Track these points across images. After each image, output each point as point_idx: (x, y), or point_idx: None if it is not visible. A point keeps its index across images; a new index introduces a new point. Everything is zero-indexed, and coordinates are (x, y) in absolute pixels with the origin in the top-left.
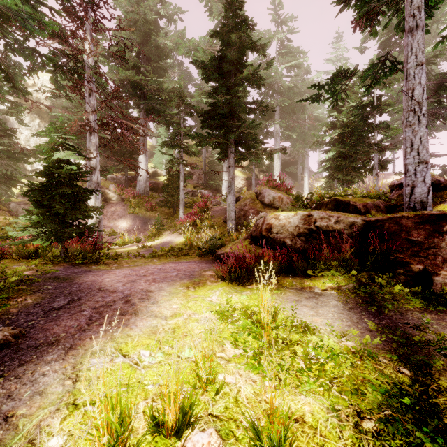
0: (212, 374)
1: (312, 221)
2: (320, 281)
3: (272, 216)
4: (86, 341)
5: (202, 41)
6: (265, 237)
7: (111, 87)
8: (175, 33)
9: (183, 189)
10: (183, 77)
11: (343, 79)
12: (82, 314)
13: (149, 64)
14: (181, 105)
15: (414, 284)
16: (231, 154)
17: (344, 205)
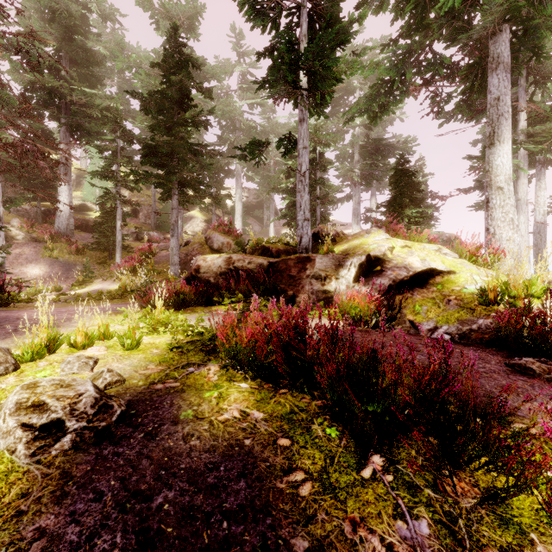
0: (109, 332)
1: (231, 262)
2: (225, 306)
3: (202, 259)
4: (17, 335)
5: (145, 59)
6: (194, 276)
7: (18, 99)
8: (114, 30)
9: (120, 230)
10: (125, 88)
11: (258, 147)
12: (6, 328)
13: (75, 68)
14: (118, 130)
15: (287, 304)
16: (174, 195)
17: (266, 251)
